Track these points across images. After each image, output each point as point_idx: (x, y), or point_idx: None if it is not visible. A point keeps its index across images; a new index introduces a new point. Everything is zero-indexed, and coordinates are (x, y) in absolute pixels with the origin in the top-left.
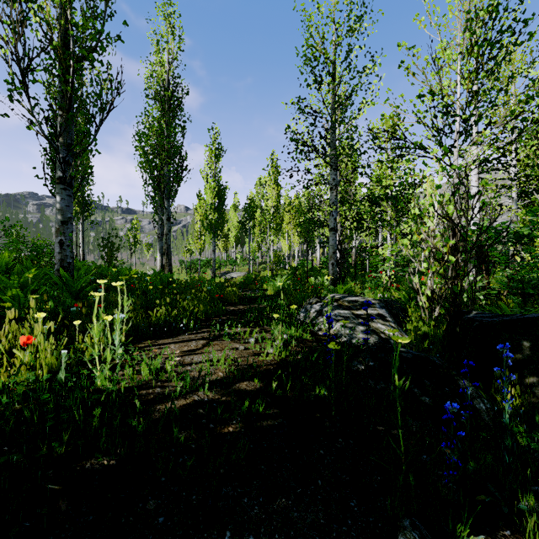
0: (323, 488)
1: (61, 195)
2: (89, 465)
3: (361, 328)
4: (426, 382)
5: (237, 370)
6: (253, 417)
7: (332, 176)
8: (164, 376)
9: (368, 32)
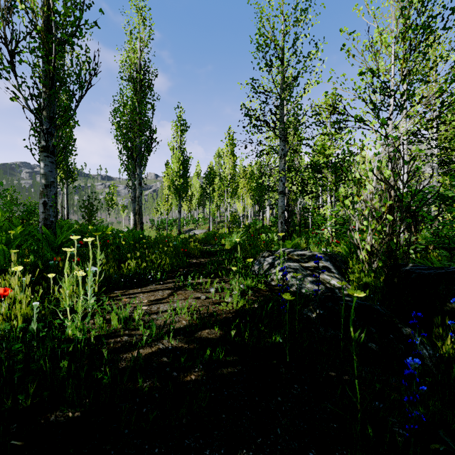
0: (283, 437)
1: (45, 162)
2: (54, 417)
3: (309, 278)
4: (372, 330)
5: (199, 319)
6: (214, 364)
7: (281, 147)
8: (132, 325)
9: (312, 23)
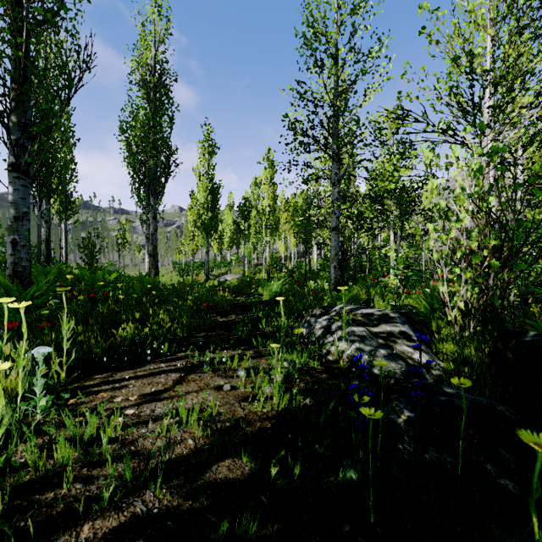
0: None
1: (15, 185)
2: None
3: (383, 351)
4: (503, 454)
5: (214, 441)
6: None
7: (334, 170)
8: (98, 452)
9: (374, 12)
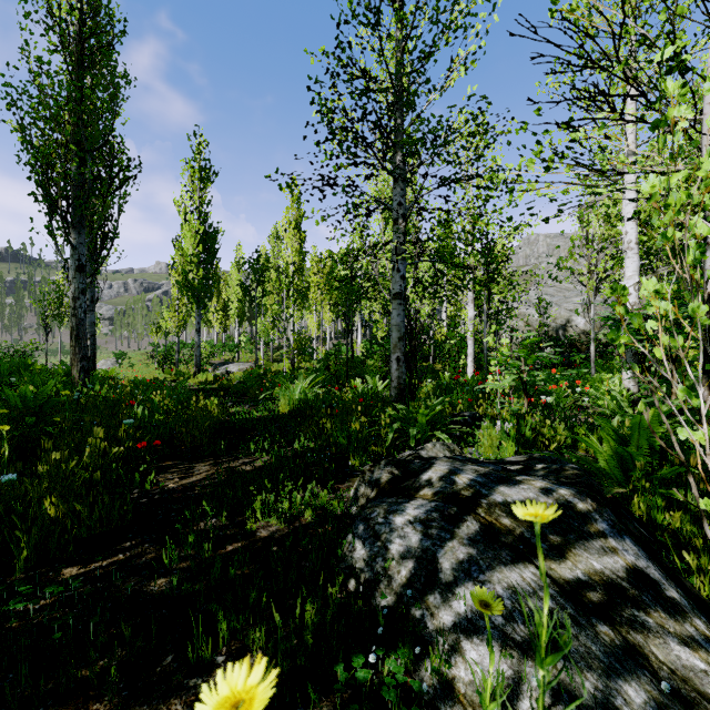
0: None
1: None
2: None
3: (635, 693)
4: None
5: None
6: None
7: (397, 198)
8: None
9: None
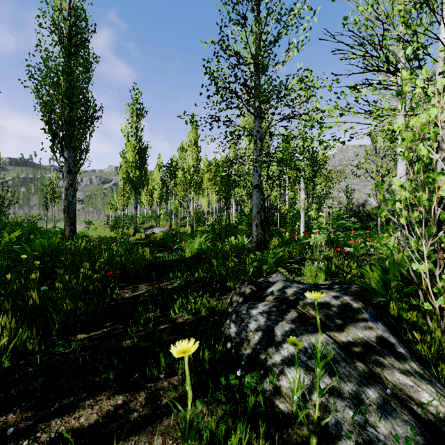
0: None
1: None
2: None
3: (372, 393)
4: None
5: None
6: None
7: (256, 128)
8: None
9: None
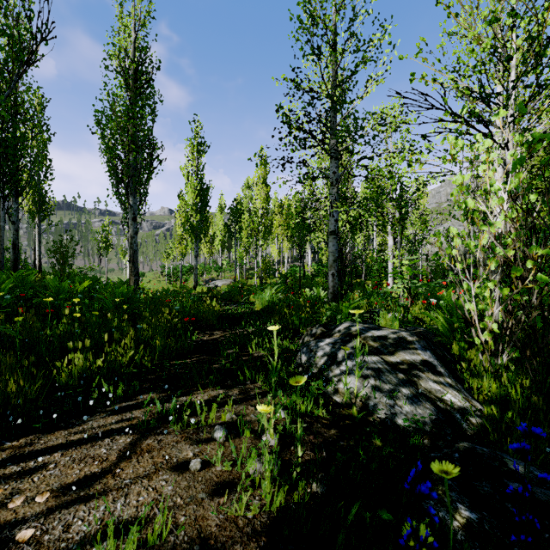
0: None
1: None
2: None
3: (405, 391)
4: None
5: None
6: None
7: (332, 169)
8: None
9: None
